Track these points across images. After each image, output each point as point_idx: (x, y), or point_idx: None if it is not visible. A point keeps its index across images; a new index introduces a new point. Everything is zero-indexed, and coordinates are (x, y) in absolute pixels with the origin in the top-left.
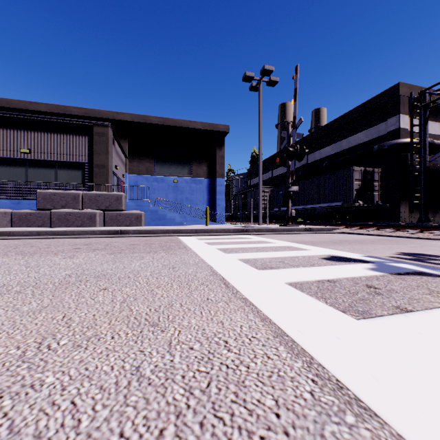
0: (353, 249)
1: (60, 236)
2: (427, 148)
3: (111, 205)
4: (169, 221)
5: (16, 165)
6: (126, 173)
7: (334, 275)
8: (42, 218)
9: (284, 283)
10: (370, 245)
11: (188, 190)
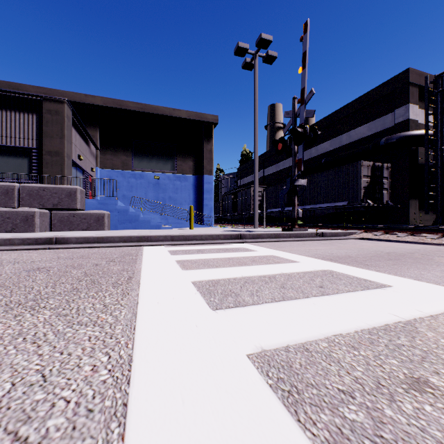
0: None
1: None
2: None
3: (60, 203)
4: (143, 223)
5: None
6: (97, 167)
7: None
8: None
9: None
10: None
11: (172, 187)
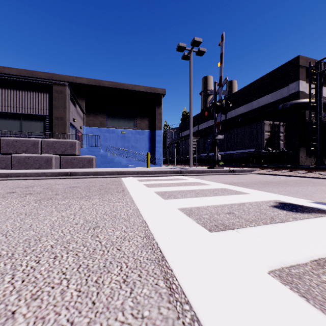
0: (290, 192)
1: (12, 177)
2: (322, 106)
3: (66, 151)
4: (116, 163)
5: None
6: (84, 126)
7: (324, 244)
8: (5, 162)
9: (269, 274)
10: (300, 187)
11: (133, 139)
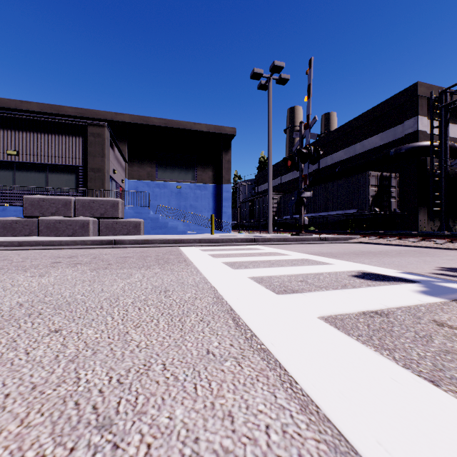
0: (383, 262)
1: (45, 246)
2: (448, 151)
3: (106, 213)
4: (171, 229)
5: (2, 168)
6: (126, 178)
7: (380, 303)
8: (29, 227)
9: (318, 318)
10: (400, 258)
11: (192, 196)
